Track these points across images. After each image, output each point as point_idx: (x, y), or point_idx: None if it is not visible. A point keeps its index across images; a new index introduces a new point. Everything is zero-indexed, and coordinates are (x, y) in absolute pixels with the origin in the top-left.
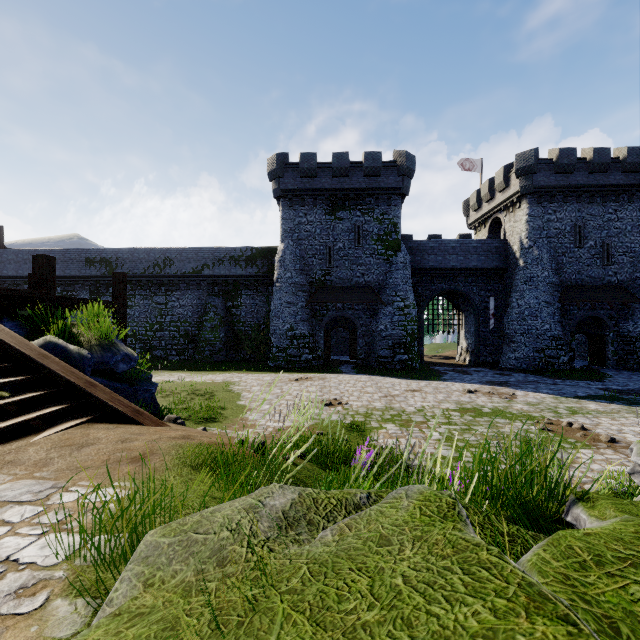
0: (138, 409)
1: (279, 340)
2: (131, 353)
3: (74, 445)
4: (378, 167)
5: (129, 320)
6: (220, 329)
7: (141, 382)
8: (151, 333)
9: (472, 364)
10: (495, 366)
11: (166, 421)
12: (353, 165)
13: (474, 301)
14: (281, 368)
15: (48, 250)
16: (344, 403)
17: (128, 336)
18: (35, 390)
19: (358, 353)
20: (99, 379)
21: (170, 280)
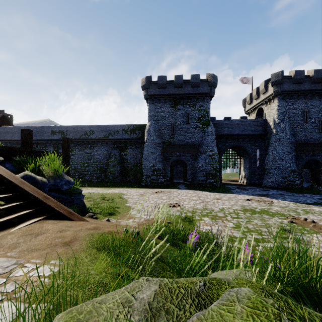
0: (71, 211)
1: (147, 171)
2: (70, 180)
3: (33, 234)
4: (198, 82)
5: (72, 161)
6: (117, 166)
7: (76, 194)
8: (83, 168)
9: (247, 184)
10: (260, 185)
11: (87, 217)
12: (185, 81)
13: (248, 151)
14: (148, 186)
15: (33, 127)
16: (181, 205)
17: (72, 169)
18: (16, 201)
19: (187, 178)
20: (54, 193)
21: (93, 141)
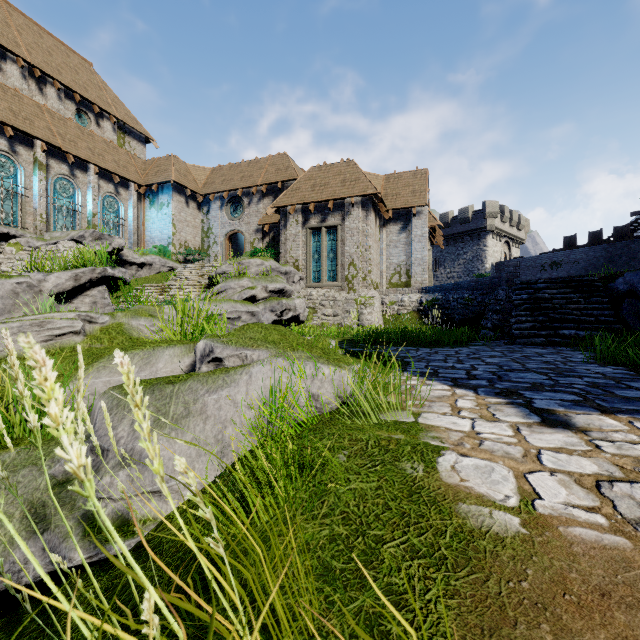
0: None
1: None
2: None
3: None
4: None
5: None
6: None
7: None
8: None
9: None
10: None
11: None
12: None
13: None
14: None
15: None
16: None
17: None
18: None
19: None
20: None
21: None
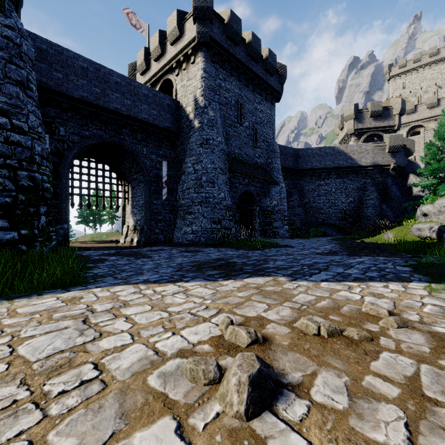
0: None
1: None
2: None
3: None
4: None
5: None
6: None
7: None
8: None
9: (142, 244)
10: (173, 243)
11: None
12: None
13: (144, 164)
14: None
15: None
16: None
17: None
18: None
19: None
20: None
21: None
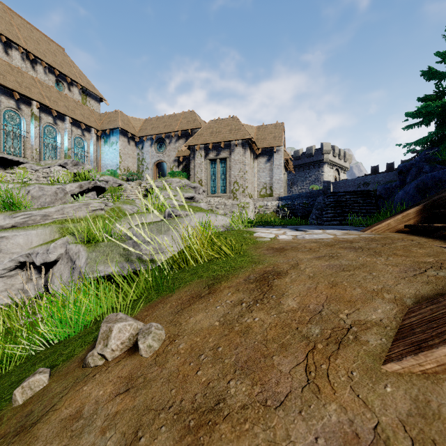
0: None
1: None
2: None
3: (372, 248)
4: None
5: None
6: None
7: None
8: None
9: None
10: None
11: None
12: None
13: None
14: None
15: None
16: None
17: None
18: None
19: None
20: None
21: None
